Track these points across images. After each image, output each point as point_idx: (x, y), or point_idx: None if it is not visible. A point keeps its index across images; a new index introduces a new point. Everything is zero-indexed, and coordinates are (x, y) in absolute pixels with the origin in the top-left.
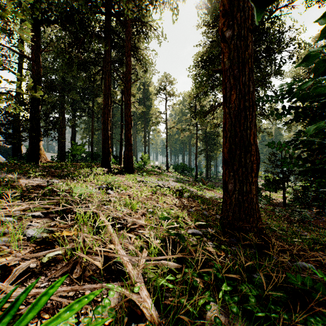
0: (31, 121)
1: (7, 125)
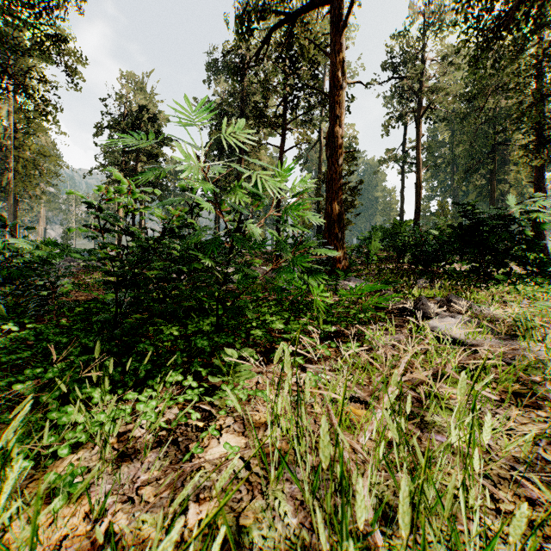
0: None
1: None
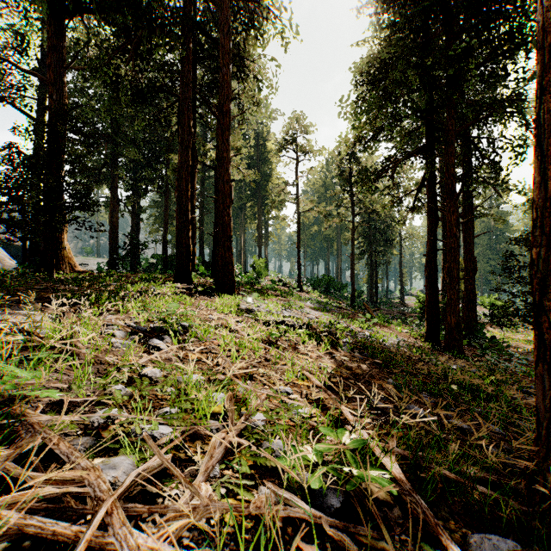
0: (46, 195)
1: (9, 204)
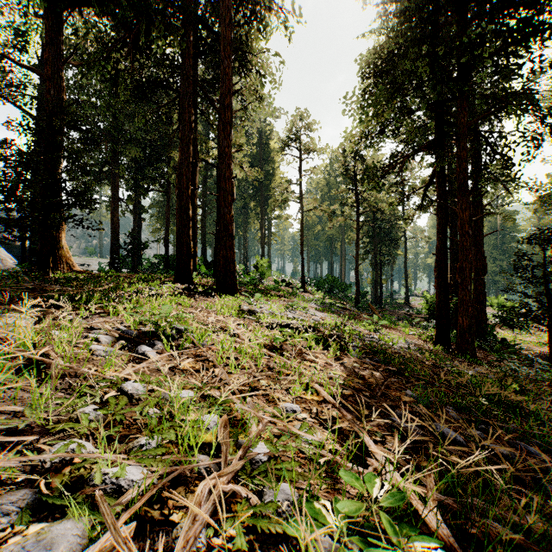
0: (43, 193)
1: (6, 203)
